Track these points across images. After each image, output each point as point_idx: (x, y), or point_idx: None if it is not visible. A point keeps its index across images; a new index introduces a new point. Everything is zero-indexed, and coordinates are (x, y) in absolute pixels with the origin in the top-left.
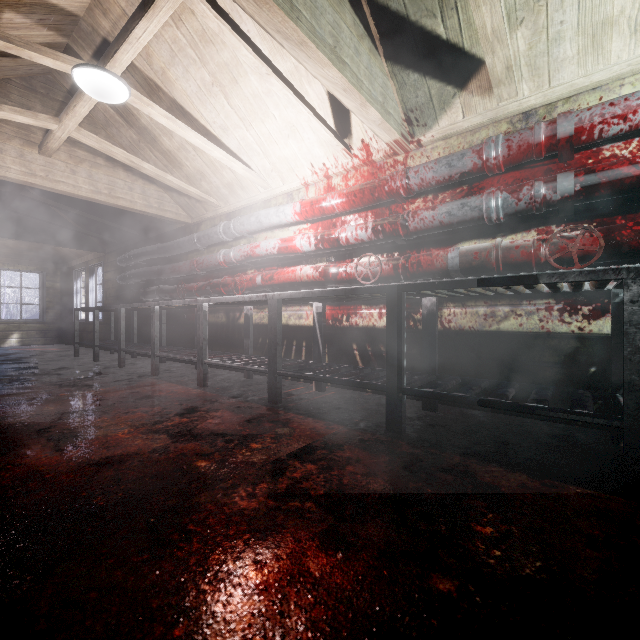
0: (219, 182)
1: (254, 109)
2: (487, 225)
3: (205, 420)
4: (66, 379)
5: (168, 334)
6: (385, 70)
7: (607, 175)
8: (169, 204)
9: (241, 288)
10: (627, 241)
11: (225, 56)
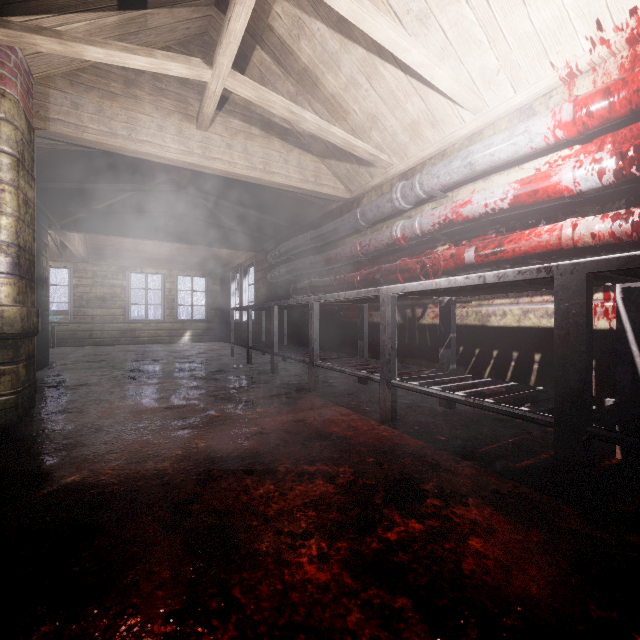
0: (397, 125)
1: None
2: None
3: (462, 538)
4: (222, 388)
5: (320, 336)
6: None
7: None
8: (326, 177)
9: (432, 272)
10: None
11: None
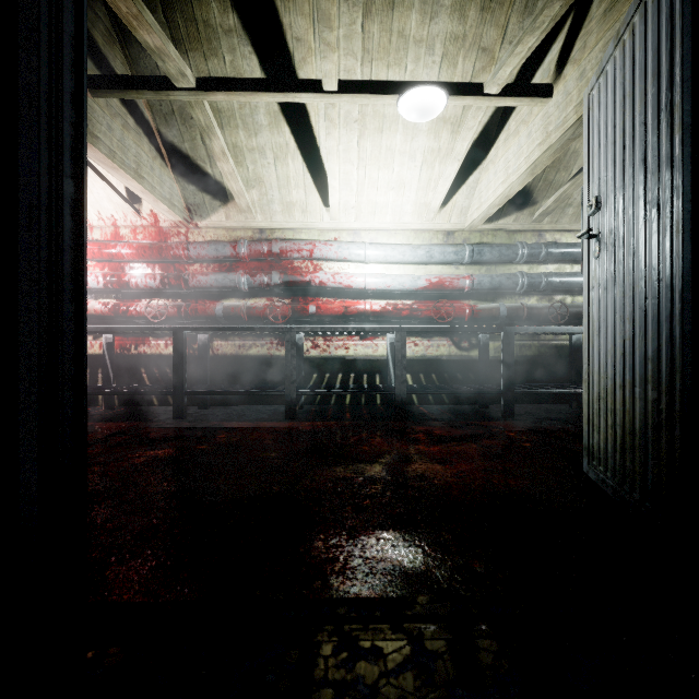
0: None
1: None
2: (241, 290)
3: None
4: None
5: None
6: (172, 176)
7: (292, 278)
8: None
9: None
10: (299, 311)
11: None
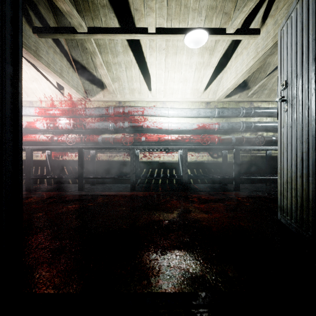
0: None
1: None
2: (110, 130)
3: None
4: None
5: None
6: (78, 76)
7: (134, 124)
8: None
9: None
10: (137, 140)
11: None
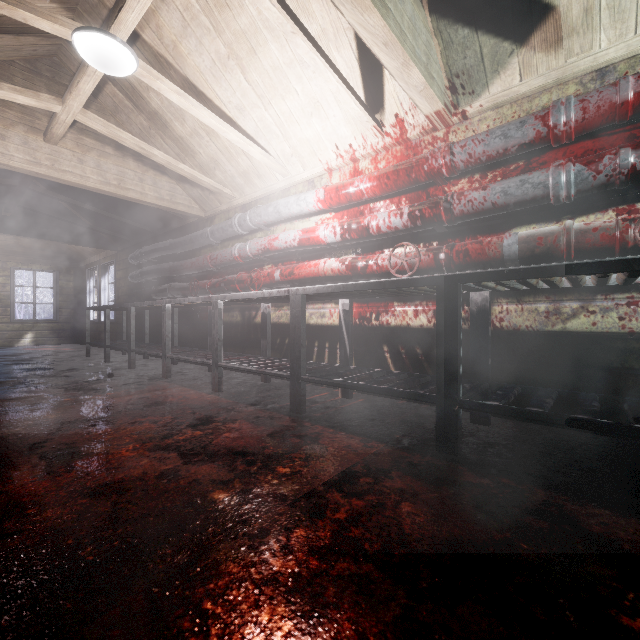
0: (234, 170)
1: (274, 84)
2: (549, 206)
3: (221, 433)
4: (73, 382)
5: (180, 334)
6: (429, 26)
7: None
8: (181, 196)
9: (258, 284)
10: None
11: (242, 22)
